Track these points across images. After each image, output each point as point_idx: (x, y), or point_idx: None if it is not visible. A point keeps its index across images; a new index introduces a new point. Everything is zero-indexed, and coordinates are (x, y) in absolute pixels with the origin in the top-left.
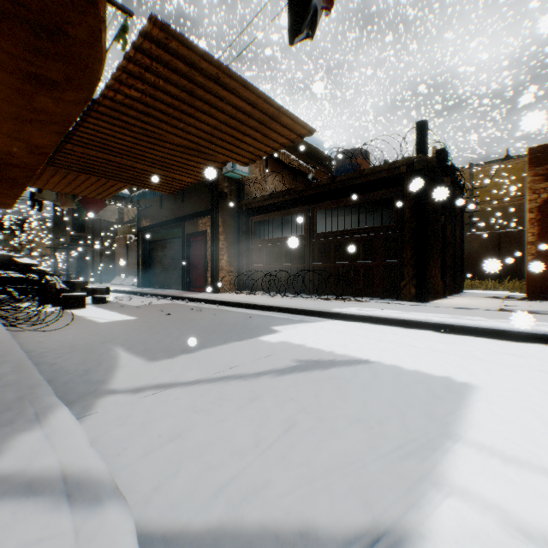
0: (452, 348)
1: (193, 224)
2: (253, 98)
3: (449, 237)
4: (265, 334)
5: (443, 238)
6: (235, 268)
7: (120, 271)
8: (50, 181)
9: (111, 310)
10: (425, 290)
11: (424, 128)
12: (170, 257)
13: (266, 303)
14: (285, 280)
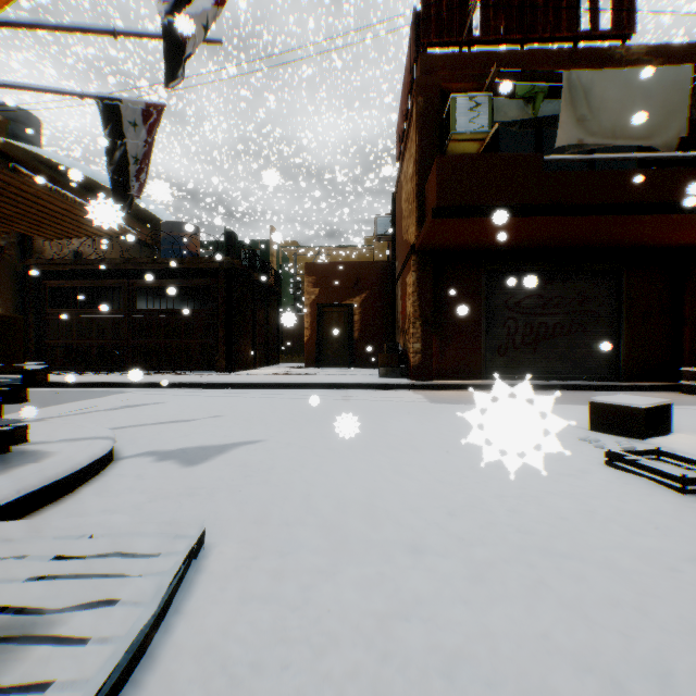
0: (222, 394)
1: None
2: (72, 208)
3: (263, 320)
4: (83, 399)
5: (254, 321)
6: None
7: None
8: None
9: None
10: (233, 363)
11: (232, 237)
12: None
13: (77, 380)
14: (98, 357)
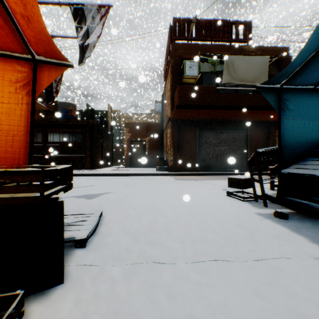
0: (91, 178)
1: None
2: None
3: (106, 146)
4: None
5: (102, 147)
6: None
7: None
8: None
9: None
10: (93, 165)
11: (93, 111)
12: None
13: None
14: None
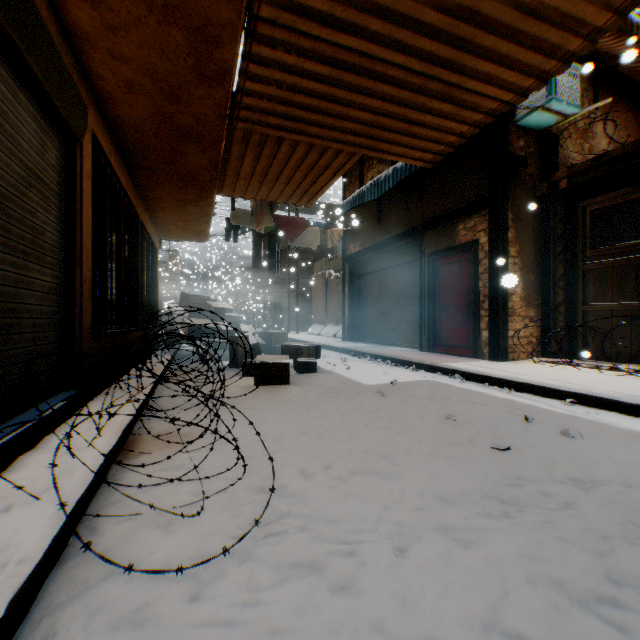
0: None
1: (442, 235)
2: None
3: None
4: None
5: None
6: (534, 311)
7: (317, 318)
8: (239, 173)
9: (334, 399)
10: None
11: None
12: (393, 295)
13: None
14: None
